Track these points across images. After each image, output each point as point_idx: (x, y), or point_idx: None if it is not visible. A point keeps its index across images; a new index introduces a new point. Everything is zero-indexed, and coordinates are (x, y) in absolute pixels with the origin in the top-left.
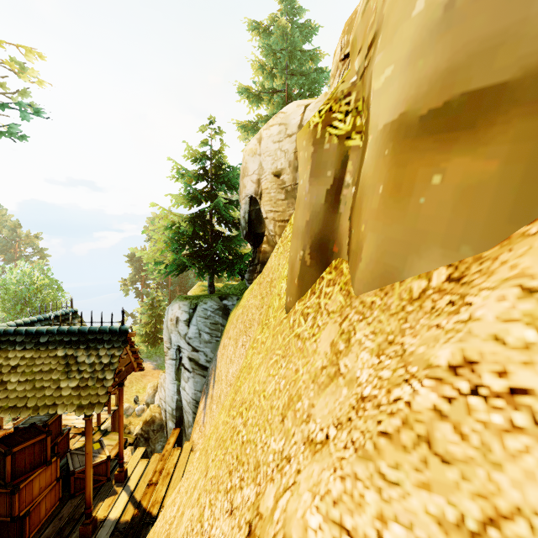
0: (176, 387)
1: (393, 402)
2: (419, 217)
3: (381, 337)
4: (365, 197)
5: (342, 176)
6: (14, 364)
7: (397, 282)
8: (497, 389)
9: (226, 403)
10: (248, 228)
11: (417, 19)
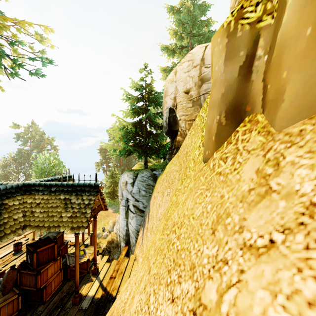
0: (125, 222)
1: None
2: None
3: None
4: (286, 49)
5: (254, 51)
6: (38, 202)
7: None
8: None
9: (160, 227)
10: (168, 127)
11: None
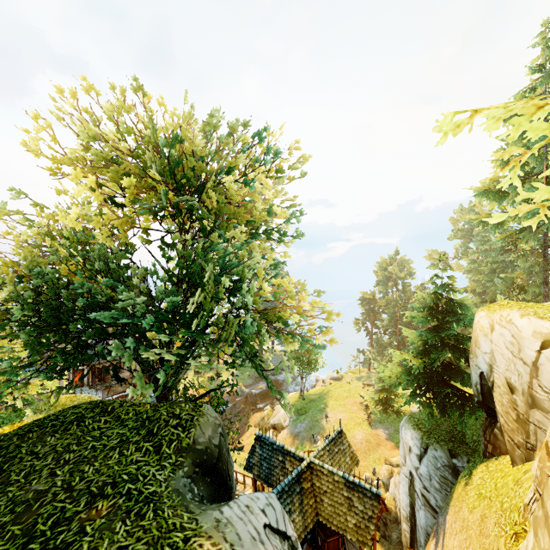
0: (409, 501)
1: None
2: None
3: None
4: None
5: None
6: (325, 489)
7: None
8: None
9: None
10: (479, 398)
11: None
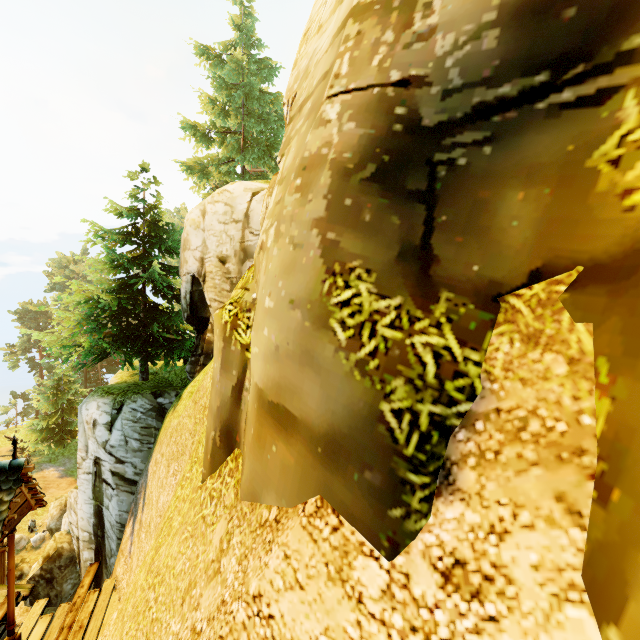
0: (93, 507)
1: (230, 613)
2: (268, 467)
3: (243, 549)
4: (247, 424)
5: (243, 379)
6: None
7: (258, 503)
8: (265, 614)
9: (147, 558)
10: (190, 311)
11: (265, 338)
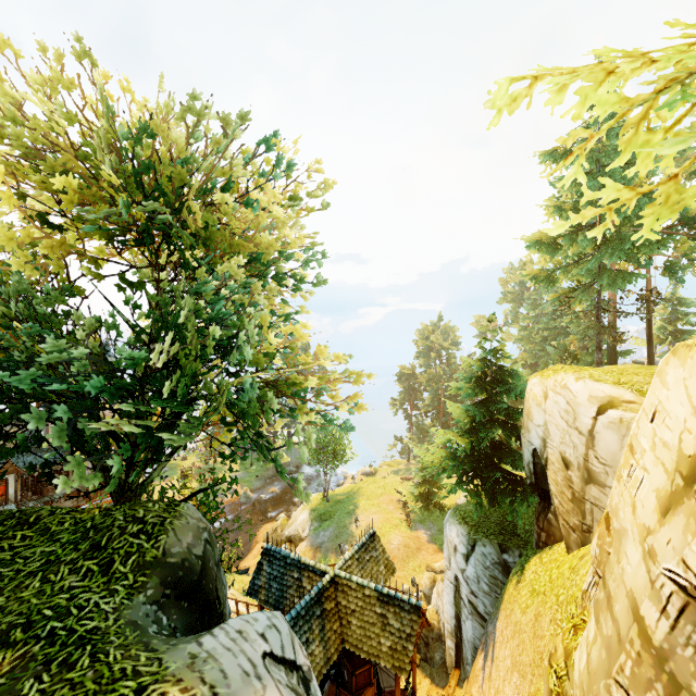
0: (454, 611)
1: None
2: None
3: None
4: None
5: None
6: (353, 608)
7: None
8: None
9: None
10: (532, 480)
11: None
